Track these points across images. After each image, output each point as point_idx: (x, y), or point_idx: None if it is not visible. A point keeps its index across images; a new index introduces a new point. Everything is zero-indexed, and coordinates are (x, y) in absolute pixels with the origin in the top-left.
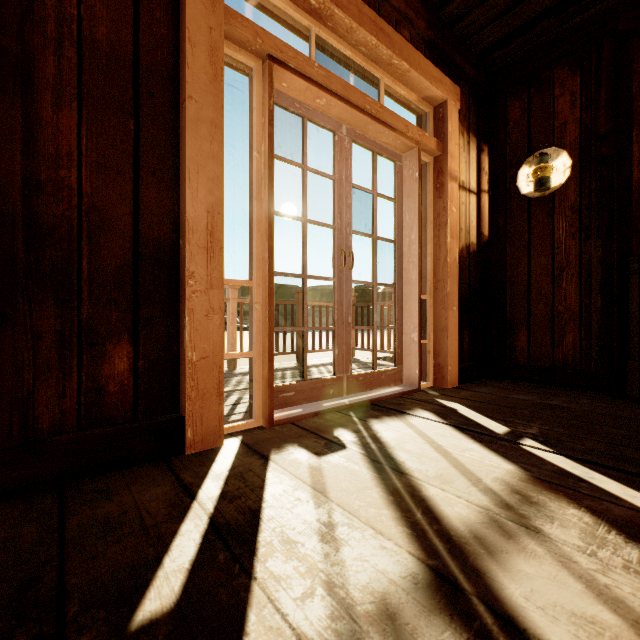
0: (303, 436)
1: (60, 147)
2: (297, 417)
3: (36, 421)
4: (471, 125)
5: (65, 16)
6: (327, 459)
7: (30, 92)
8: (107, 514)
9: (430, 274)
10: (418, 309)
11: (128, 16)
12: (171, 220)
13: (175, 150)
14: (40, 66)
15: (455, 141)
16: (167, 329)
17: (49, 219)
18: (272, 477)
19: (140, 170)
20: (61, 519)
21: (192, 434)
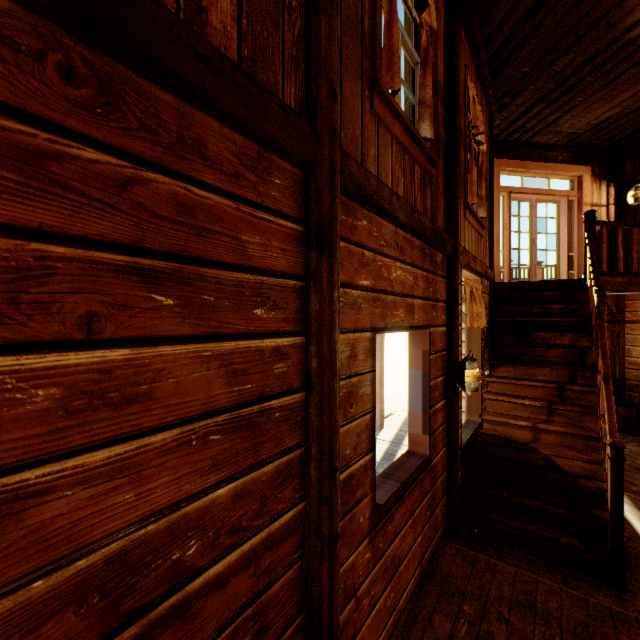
0: None
1: None
2: None
3: None
4: (602, 176)
5: None
6: None
7: None
8: None
9: (575, 245)
10: (566, 258)
11: None
12: None
13: None
14: None
15: (587, 189)
16: None
17: None
18: None
19: None
20: None
21: None
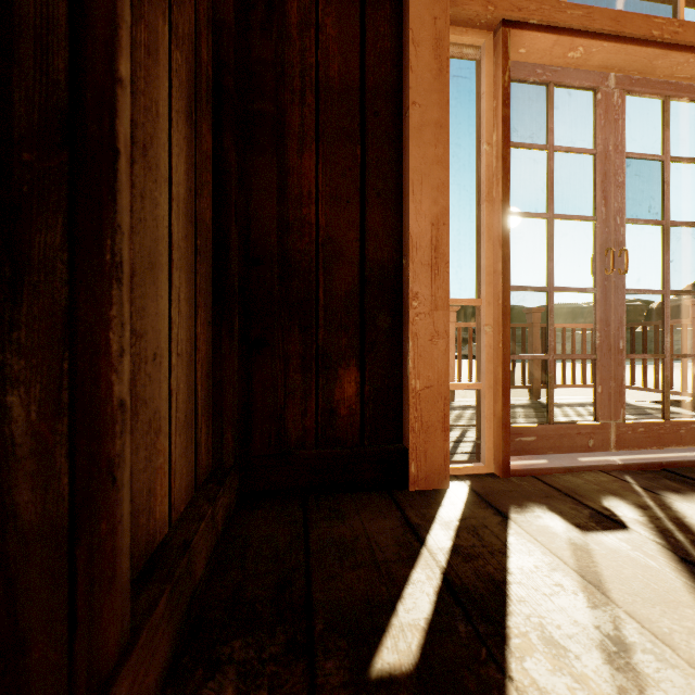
0: (553, 497)
1: (302, 188)
2: (541, 470)
3: (286, 434)
4: None
5: (306, 67)
6: (597, 538)
7: (282, 145)
8: (341, 535)
9: None
10: None
11: (355, 44)
12: (394, 240)
13: (398, 165)
14: (289, 120)
15: None
16: (390, 355)
17: (295, 255)
18: (515, 543)
19: (366, 194)
20: (305, 529)
21: (415, 469)
